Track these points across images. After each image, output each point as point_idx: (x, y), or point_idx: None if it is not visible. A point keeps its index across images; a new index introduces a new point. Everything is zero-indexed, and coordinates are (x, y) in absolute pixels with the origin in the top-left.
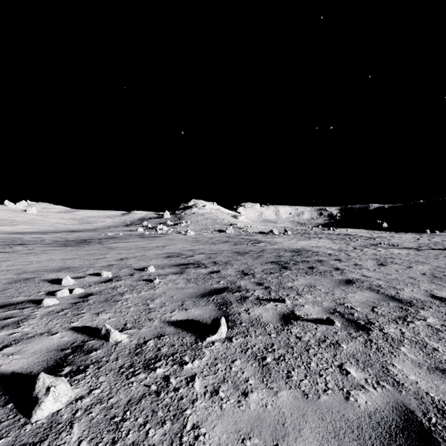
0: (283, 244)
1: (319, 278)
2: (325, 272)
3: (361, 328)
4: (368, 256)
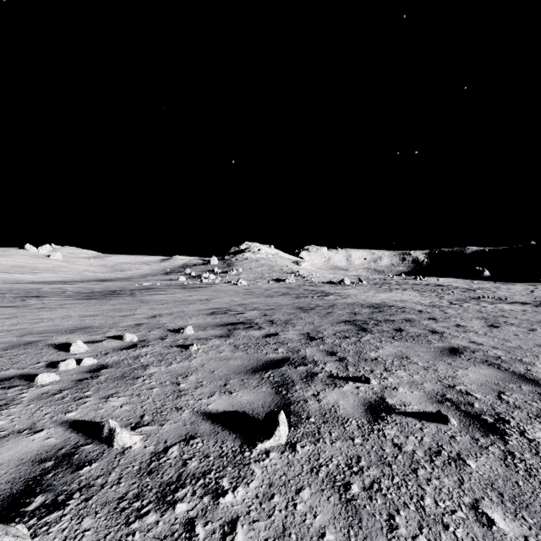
0: (358, 297)
1: (412, 345)
2: (419, 337)
3: (490, 430)
4: (471, 314)
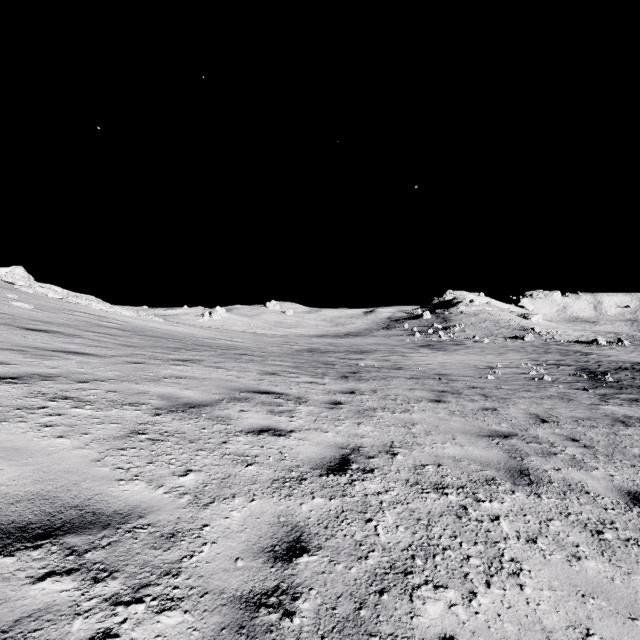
0: (620, 357)
1: None
2: None
3: None
4: None
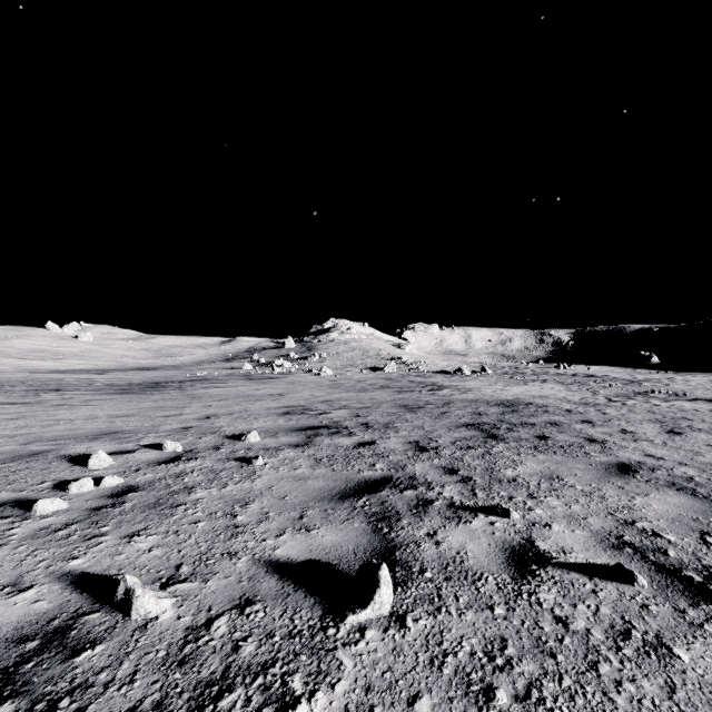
0: (482, 391)
1: (563, 459)
2: (572, 447)
3: (701, 595)
4: (640, 416)
